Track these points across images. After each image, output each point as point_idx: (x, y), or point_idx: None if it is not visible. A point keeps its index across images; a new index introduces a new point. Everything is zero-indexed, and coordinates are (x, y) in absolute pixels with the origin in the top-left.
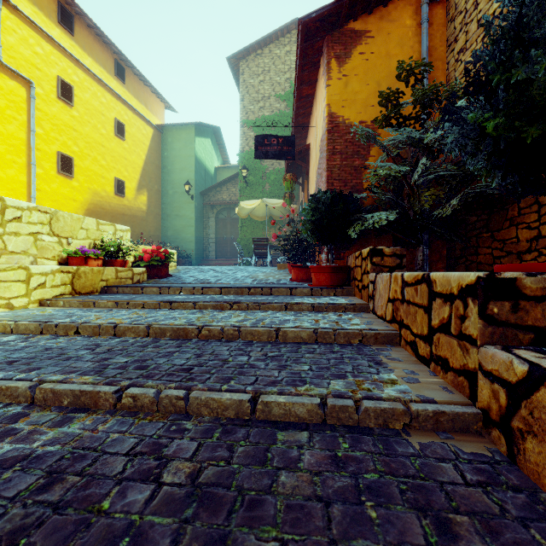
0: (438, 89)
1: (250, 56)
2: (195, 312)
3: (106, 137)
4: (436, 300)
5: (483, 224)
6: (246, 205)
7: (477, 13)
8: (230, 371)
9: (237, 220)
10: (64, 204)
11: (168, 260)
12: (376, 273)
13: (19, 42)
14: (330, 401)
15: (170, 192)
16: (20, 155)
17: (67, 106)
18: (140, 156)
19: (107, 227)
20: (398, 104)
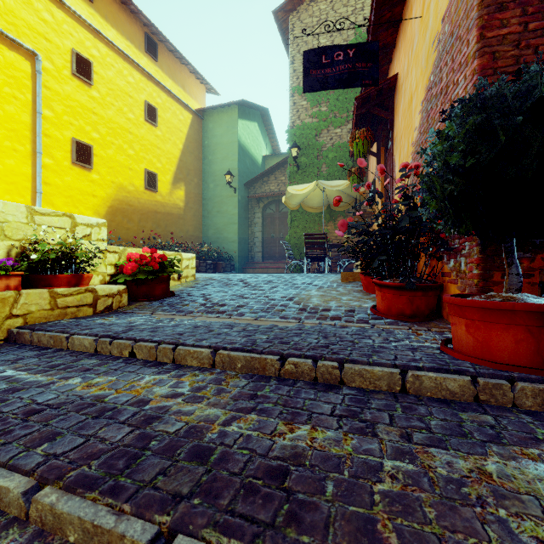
0: None
1: (302, 6)
2: None
3: (134, 123)
4: None
5: None
6: (296, 190)
7: None
8: None
9: (287, 214)
10: (81, 200)
11: (168, 270)
12: None
13: (21, 6)
14: None
15: (211, 185)
16: (23, 142)
17: (85, 85)
18: (176, 145)
19: (55, 219)
20: None
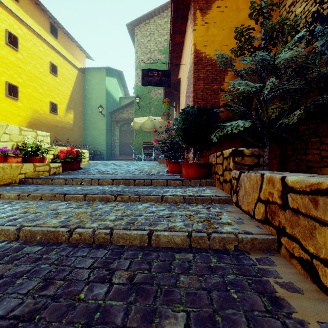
0: (284, 21)
1: (141, 24)
2: (82, 205)
3: (43, 74)
4: None
5: (312, 131)
6: (138, 120)
7: None
8: None
9: (133, 131)
10: (11, 118)
11: (79, 157)
12: (240, 171)
13: None
14: None
15: (89, 112)
16: None
17: (14, 50)
18: (68, 88)
19: (29, 133)
20: (250, 36)
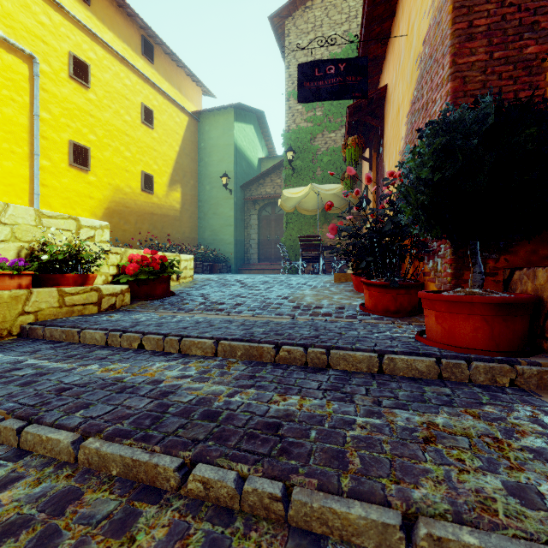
0: None
1: (297, 12)
2: (16, 530)
3: (130, 125)
4: None
5: None
6: (291, 193)
7: None
8: None
9: (283, 217)
10: (78, 202)
11: (168, 271)
12: None
13: (19, 9)
14: None
15: (207, 187)
16: (21, 144)
17: (82, 87)
18: (172, 147)
19: (61, 221)
20: None
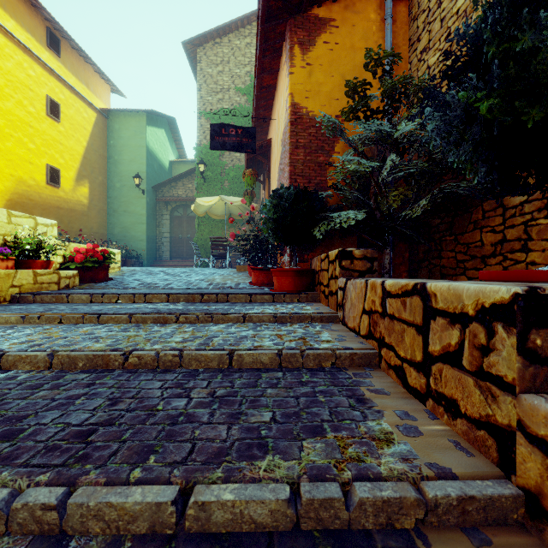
0: (407, 81)
1: (208, 44)
2: (129, 328)
3: (35, 117)
4: (436, 319)
5: (446, 227)
6: (203, 202)
7: (440, 11)
8: (154, 433)
9: (194, 218)
10: None
11: (107, 261)
12: (347, 279)
13: None
14: (305, 490)
15: (117, 185)
16: None
17: None
18: (80, 142)
19: (24, 220)
20: (366, 95)
